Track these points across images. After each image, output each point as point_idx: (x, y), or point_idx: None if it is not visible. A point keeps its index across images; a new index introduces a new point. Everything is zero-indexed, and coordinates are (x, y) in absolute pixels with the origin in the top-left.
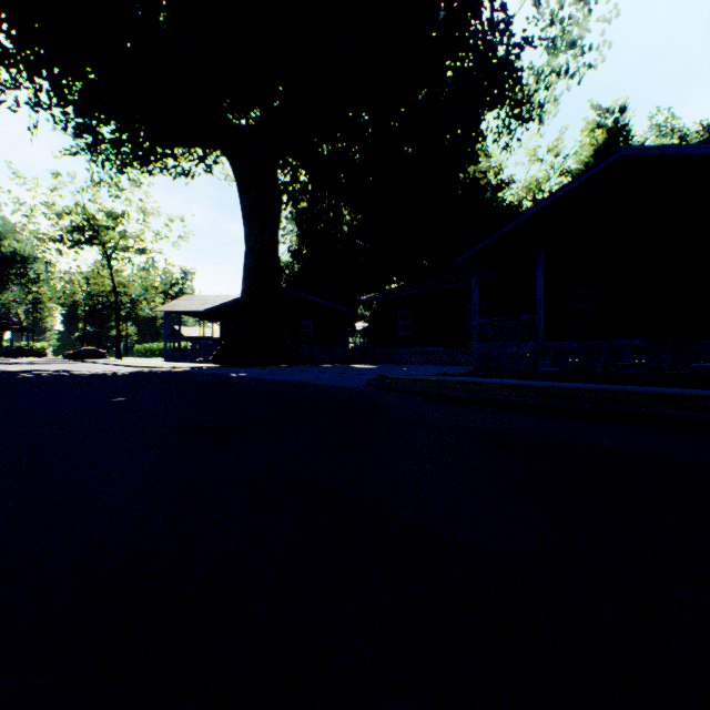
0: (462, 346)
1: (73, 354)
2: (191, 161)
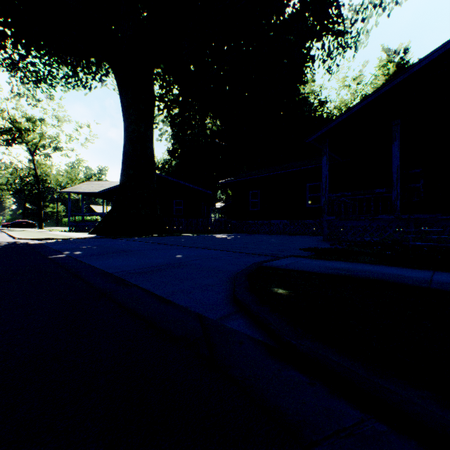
0: (302, 219)
1: (9, 225)
2: (86, 74)
